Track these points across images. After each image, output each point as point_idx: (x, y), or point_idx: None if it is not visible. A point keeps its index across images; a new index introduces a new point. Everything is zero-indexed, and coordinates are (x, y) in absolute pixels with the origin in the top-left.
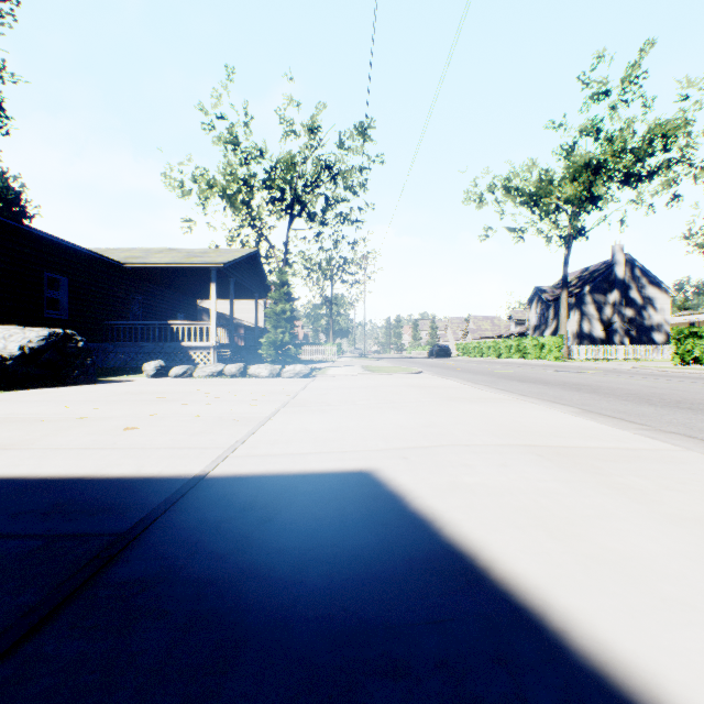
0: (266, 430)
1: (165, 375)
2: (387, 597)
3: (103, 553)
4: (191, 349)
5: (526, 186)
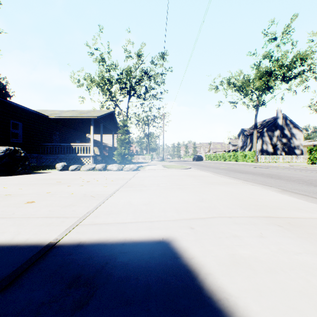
0: (108, 203)
1: (67, 169)
2: None
3: None
4: (82, 157)
5: (237, 82)
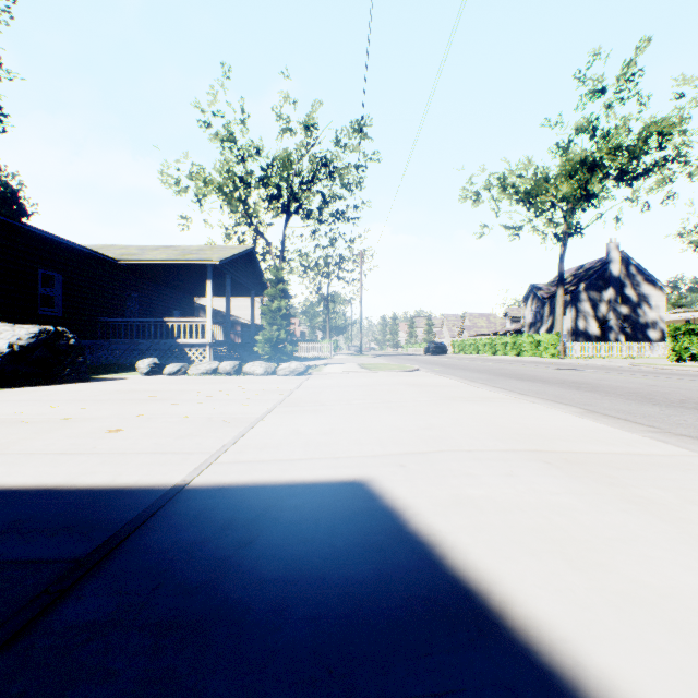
0: (256, 433)
1: (159, 373)
2: (383, 654)
3: (53, 587)
4: (187, 346)
5: (522, 184)
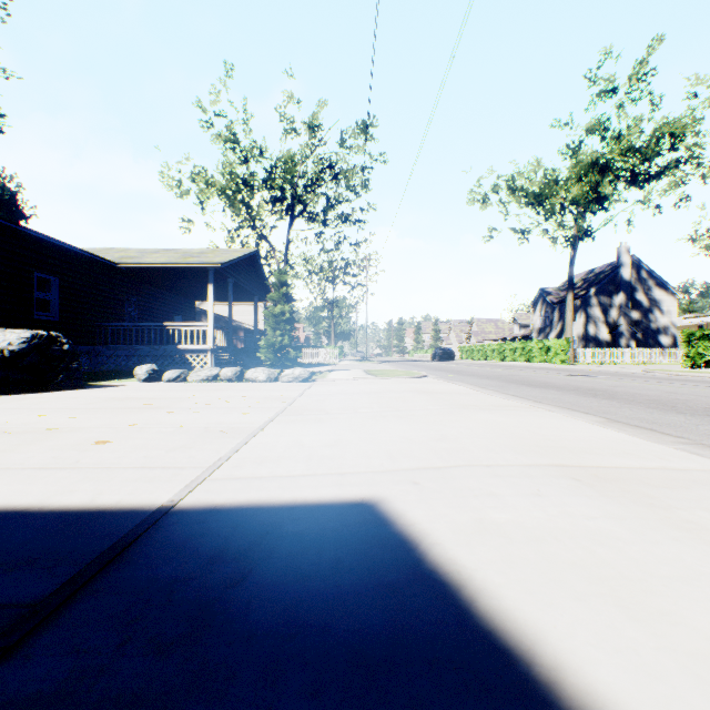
0: (255, 444)
1: (158, 379)
2: None
3: None
4: (188, 352)
5: (531, 186)
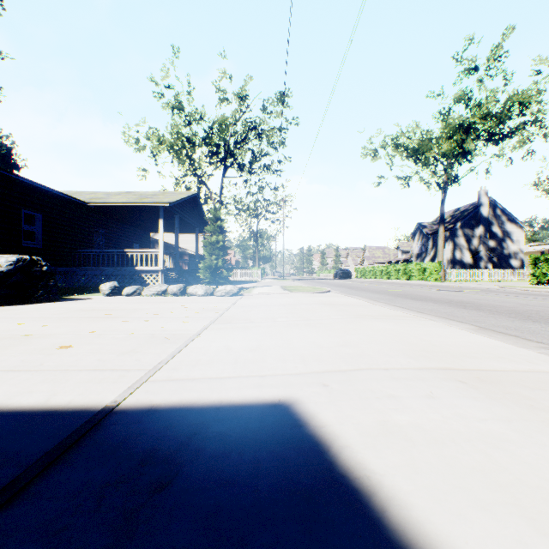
0: (191, 349)
1: (118, 294)
2: None
3: None
4: (143, 272)
5: (411, 143)
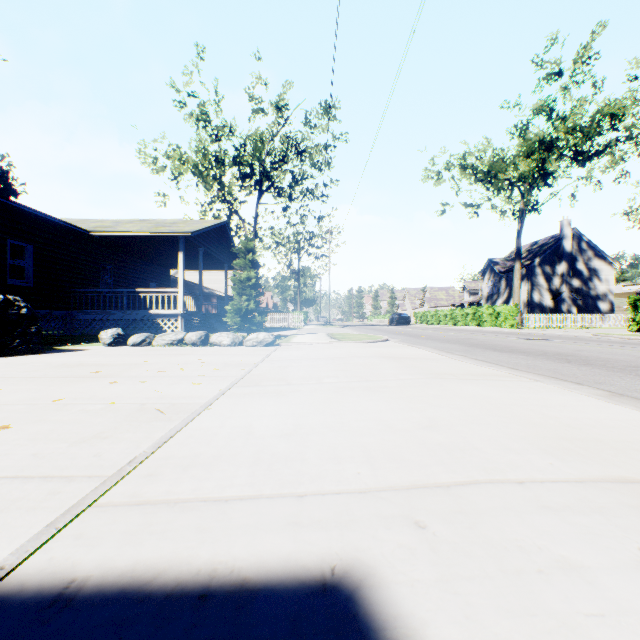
0: (191, 432)
1: (123, 344)
2: None
3: None
4: (159, 316)
5: (481, 164)
